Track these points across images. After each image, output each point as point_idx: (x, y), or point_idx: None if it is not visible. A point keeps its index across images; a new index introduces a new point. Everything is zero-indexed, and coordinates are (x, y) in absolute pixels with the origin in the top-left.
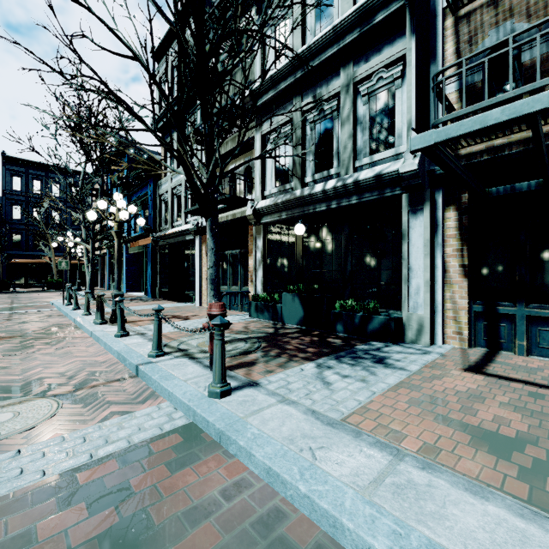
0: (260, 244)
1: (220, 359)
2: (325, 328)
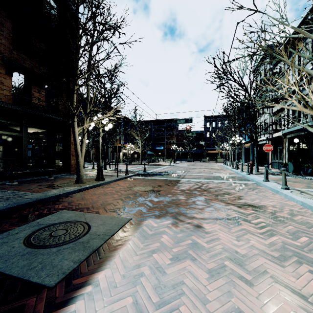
0: (286, 145)
1: (248, 169)
2: (298, 173)
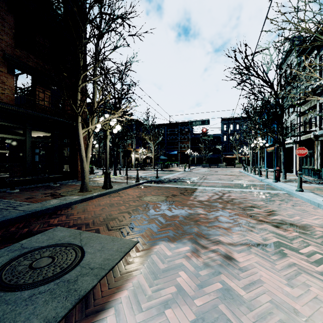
0: (319, 149)
1: (274, 176)
2: None
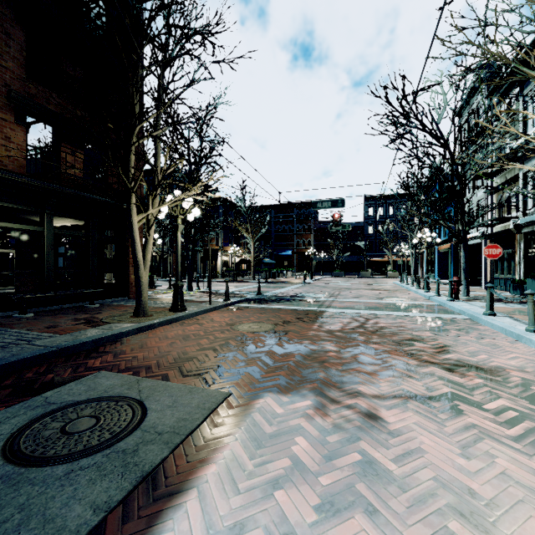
0: (522, 246)
1: (450, 291)
2: None
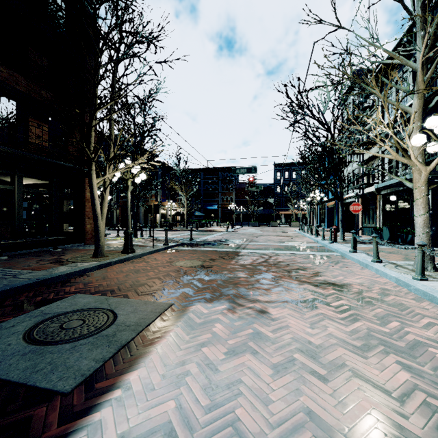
0: (381, 204)
1: (330, 236)
2: (395, 241)
